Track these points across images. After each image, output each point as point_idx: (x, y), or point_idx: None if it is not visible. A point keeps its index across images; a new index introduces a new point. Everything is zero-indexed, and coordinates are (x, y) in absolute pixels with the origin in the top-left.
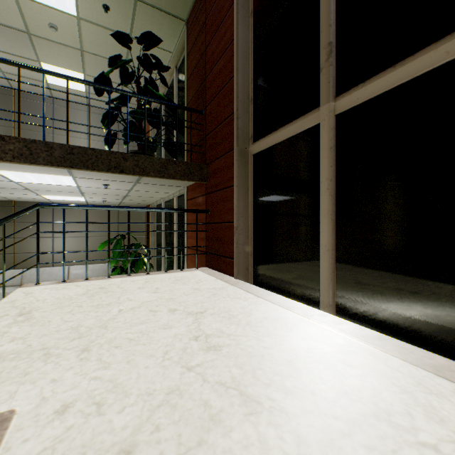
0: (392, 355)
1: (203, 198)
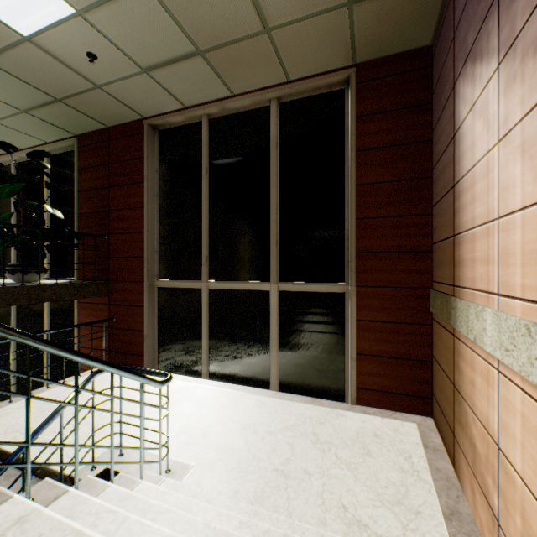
0: (228, 389)
1: (106, 306)
